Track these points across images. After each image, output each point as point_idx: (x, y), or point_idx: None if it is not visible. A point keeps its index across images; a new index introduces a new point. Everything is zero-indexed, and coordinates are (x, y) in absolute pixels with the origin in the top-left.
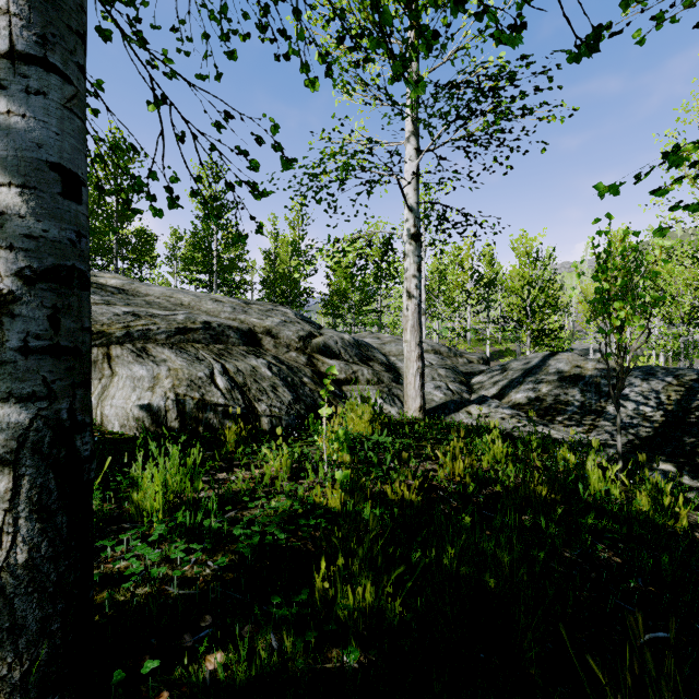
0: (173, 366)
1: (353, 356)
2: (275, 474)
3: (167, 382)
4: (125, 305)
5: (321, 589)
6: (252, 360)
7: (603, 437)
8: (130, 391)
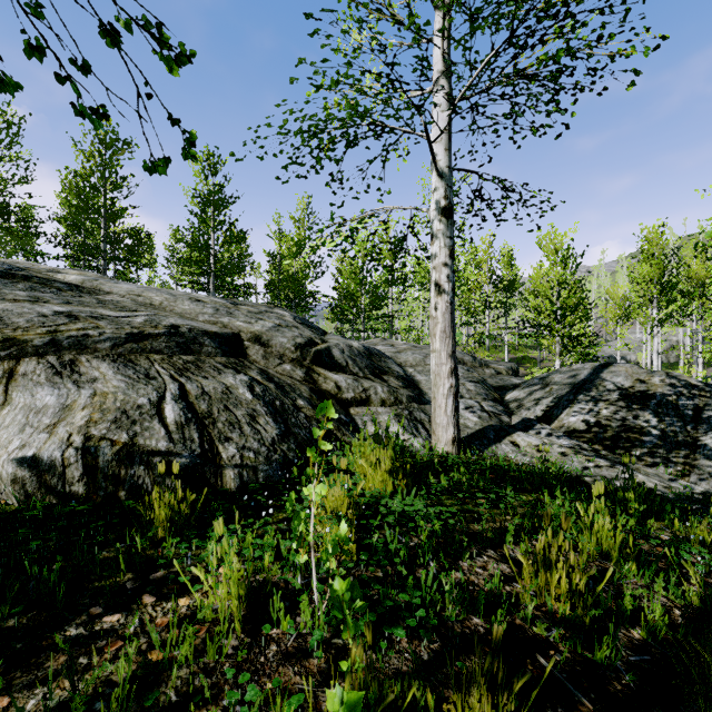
0: (102, 389)
1: (363, 368)
2: (219, 611)
3: (81, 416)
4: (62, 303)
5: None
6: (228, 377)
7: (710, 484)
8: (14, 432)
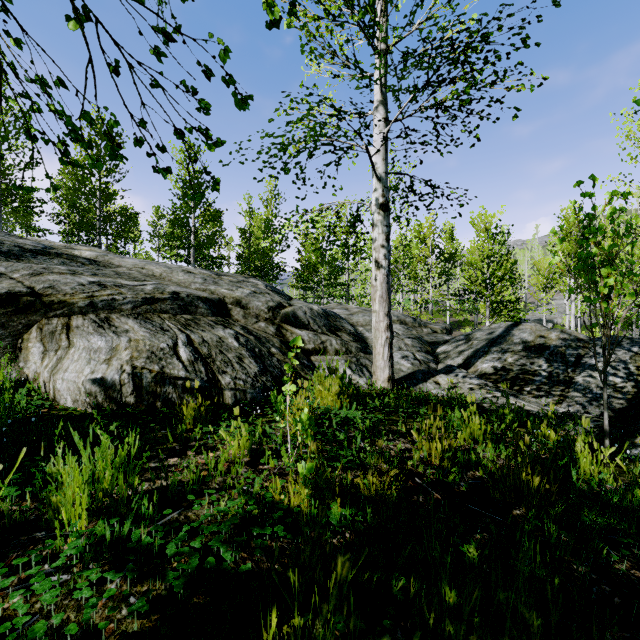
0: (134, 337)
1: (321, 326)
2: (233, 458)
3: (125, 354)
4: (92, 275)
5: None
6: (220, 331)
7: (575, 408)
8: (84, 364)
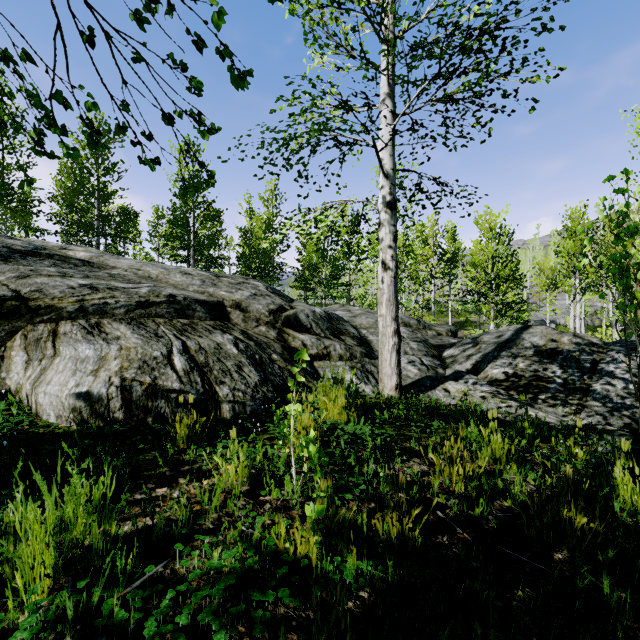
0: (125, 344)
1: (324, 330)
2: (230, 487)
3: (115, 364)
4: (83, 277)
5: None
6: (218, 336)
7: (595, 419)
8: (69, 375)
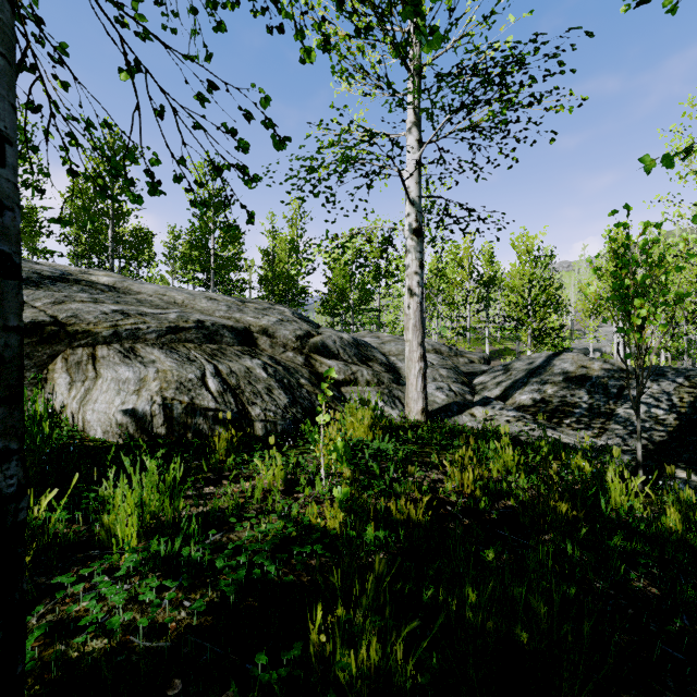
0: (161, 367)
1: (352, 356)
2: (268, 487)
3: (154, 385)
4: (114, 303)
5: (317, 642)
6: (247, 361)
7: (614, 441)
8: (114, 395)
